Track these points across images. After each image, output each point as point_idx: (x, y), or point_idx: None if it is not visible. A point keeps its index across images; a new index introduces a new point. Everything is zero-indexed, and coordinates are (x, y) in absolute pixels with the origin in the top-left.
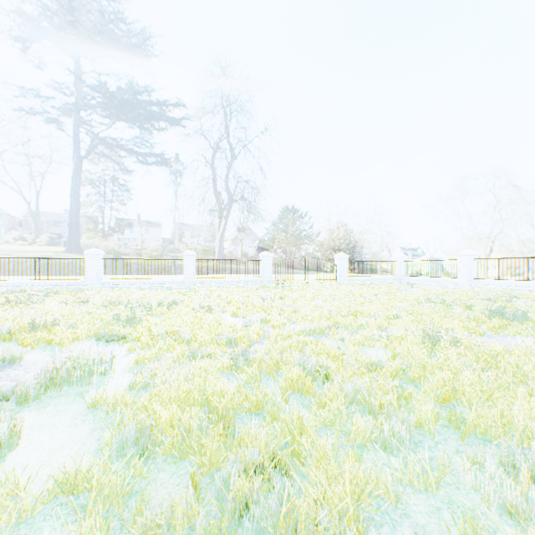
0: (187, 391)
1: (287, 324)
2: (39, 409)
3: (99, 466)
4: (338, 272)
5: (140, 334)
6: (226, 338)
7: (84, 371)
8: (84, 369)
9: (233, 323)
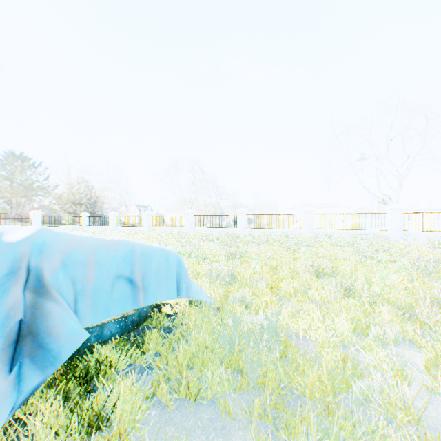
0: None
1: None
2: None
3: None
4: (33, 224)
5: None
6: None
7: None
8: None
9: None
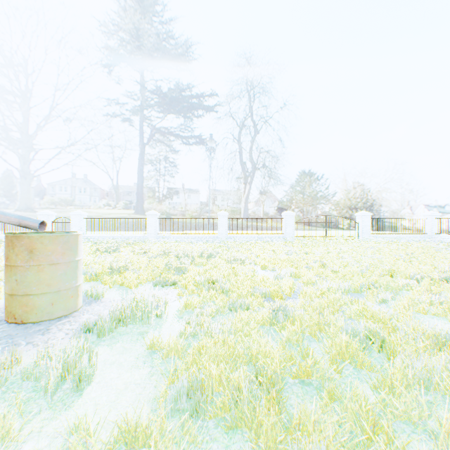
0: (232, 346)
1: (319, 281)
2: (111, 344)
3: (155, 425)
4: (359, 230)
5: (187, 282)
6: (261, 291)
7: (144, 313)
8: (145, 310)
9: (265, 277)
